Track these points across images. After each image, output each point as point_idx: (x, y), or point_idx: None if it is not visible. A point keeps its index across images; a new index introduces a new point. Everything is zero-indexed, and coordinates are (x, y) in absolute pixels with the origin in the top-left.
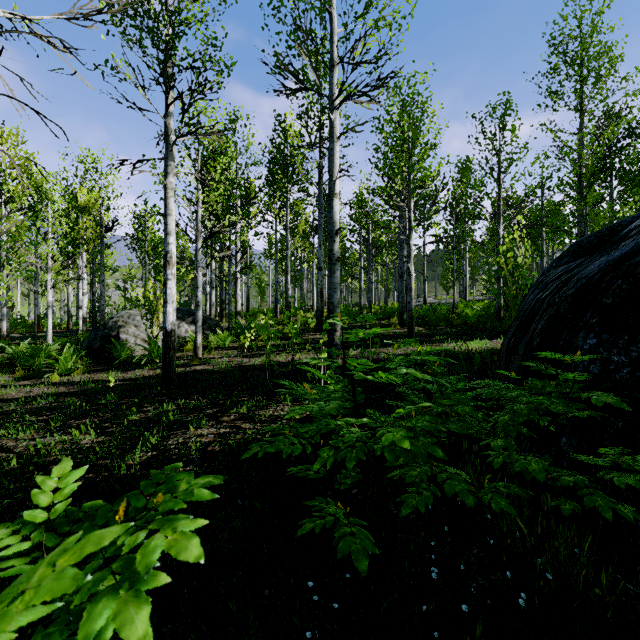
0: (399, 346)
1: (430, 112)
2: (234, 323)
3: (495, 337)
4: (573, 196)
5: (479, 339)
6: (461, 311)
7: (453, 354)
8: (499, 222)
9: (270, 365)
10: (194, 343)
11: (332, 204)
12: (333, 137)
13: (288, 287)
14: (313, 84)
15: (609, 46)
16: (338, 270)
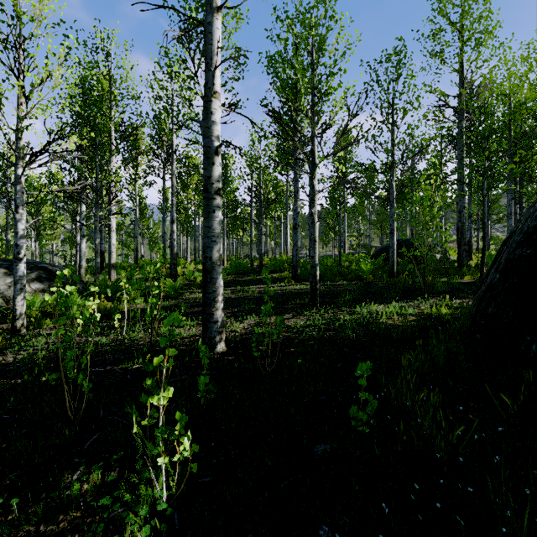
0: (301, 312)
1: (341, 13)
2: (98, 279)
3: (407, 298)
4: (478, 144)
5: (391, 301)
6: (350, 264)
7: (381, 331)
8: (393, 175)
9: (114, 353)
10: (11, 313)
11: (210, 107)
12: (211, 5)
13: (174, 237)
14: (197, 0)
15: (490, 11)
16: (219, 208)
